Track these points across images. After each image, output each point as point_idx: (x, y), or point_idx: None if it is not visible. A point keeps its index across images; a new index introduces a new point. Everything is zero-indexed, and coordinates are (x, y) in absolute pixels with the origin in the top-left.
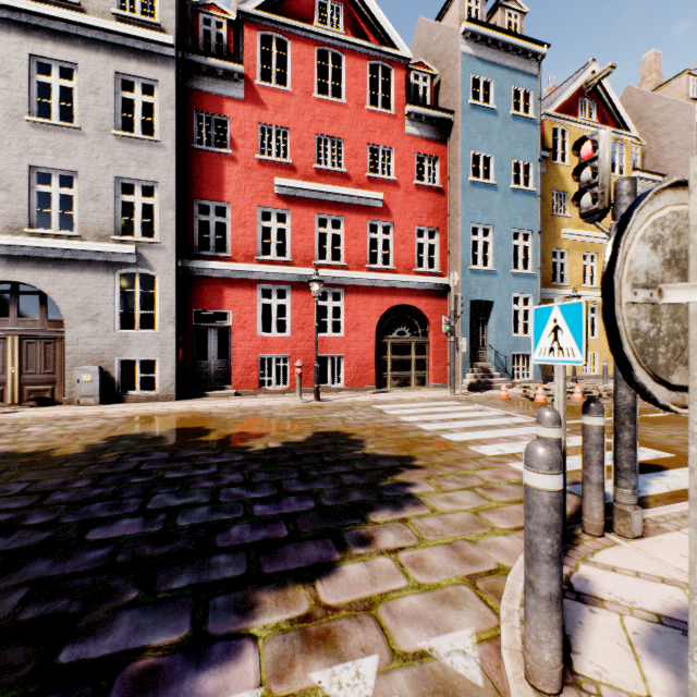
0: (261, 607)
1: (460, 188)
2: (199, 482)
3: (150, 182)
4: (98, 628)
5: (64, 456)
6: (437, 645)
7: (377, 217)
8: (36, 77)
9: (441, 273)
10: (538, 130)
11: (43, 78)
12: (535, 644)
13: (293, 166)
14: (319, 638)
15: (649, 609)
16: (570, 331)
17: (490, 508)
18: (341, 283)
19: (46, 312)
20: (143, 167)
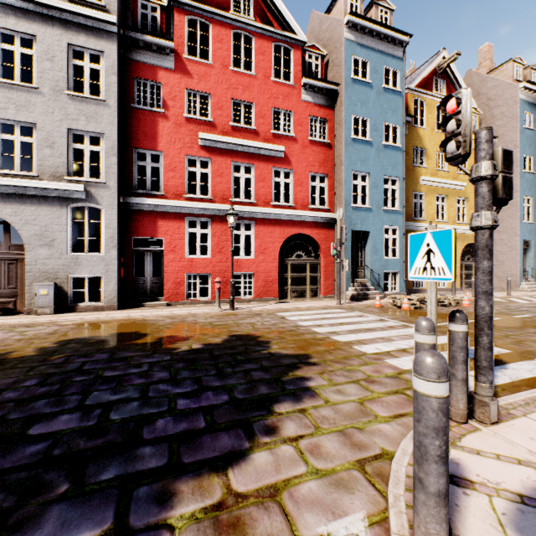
0: (179, 496)
1: (344, 144)
2: (132, 380)
3: (97, 133)
4: (27, 524)
5: (19, 358)
6: (334, 529)
7: (280, 165)
8: (0, 45)
9: (329, 210)
10: (403, 100)
11: (6, 46)
12: (424, 535)
13: (213, 123)
14: (230, 527)
15: (512, 489)
16: (441, 254)
17: (373, 398)
18: (251, 217)
19: (9, 238)
20: (91, 121)
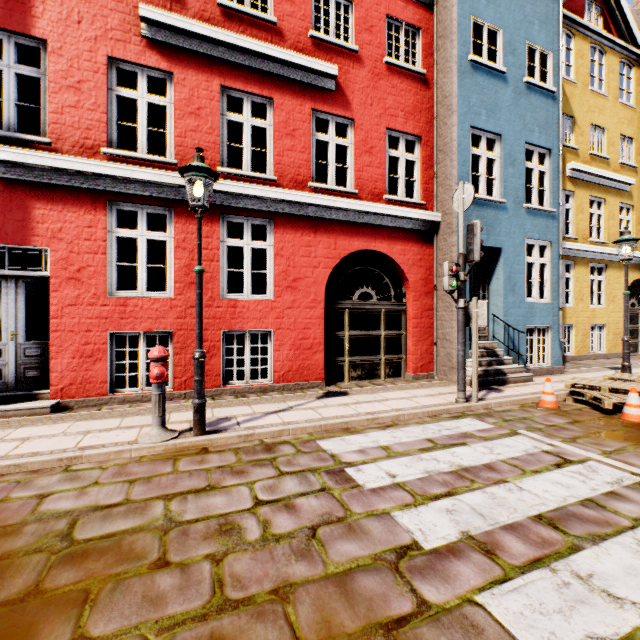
0: None
1: (456, 71)
2: None
3: None
4: None
5: None
6: None
7: (327, 106)
8: None
9: (424, 206)
10: (559, 3)
11: None
12: None
13: None
14: None
15: None
16: None
17: None
18: (267, 209)
19: None
20: None
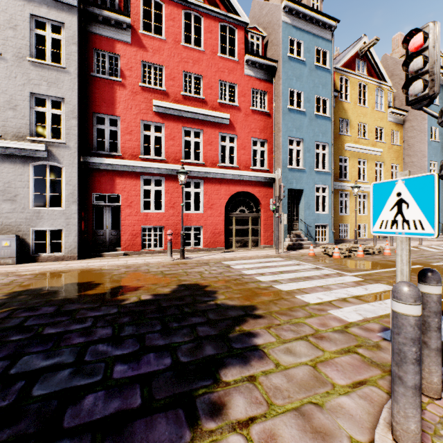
0: None
1: (281, 113)
2: (71, 339)
3: (58, 98)
4: None
5: None
6: None
7: (225, 131)
8: None
9: (269, 170)
10: (332, 76)
11: None
12: None
13: (166, 92)
14: None
15: None
16: (417, 204)
17: (325, 359)
18: (200, 176)
19: None
20: (52, 86)
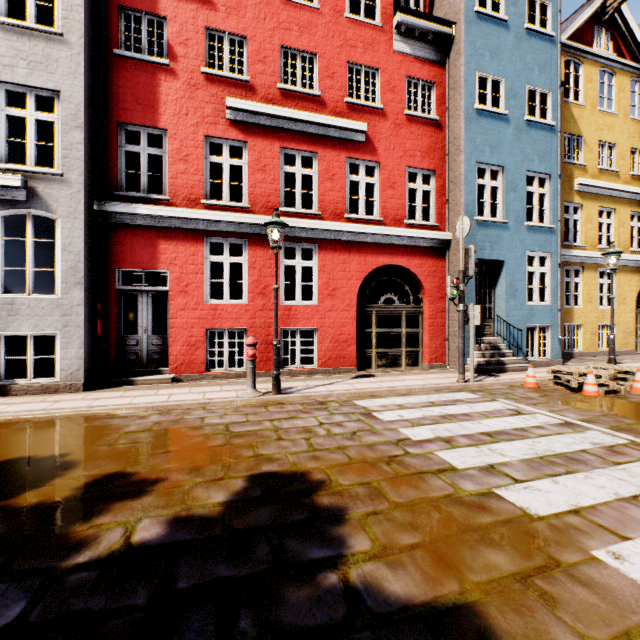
0: None
1: (463, 118)
2: None
3: (49, 91)
4: None
5: None
6: None
7: (359, 154)
8: None
9: (438, 227)
10: (558, 49)
11: None
12: None
13: (251, 85)
14: None
15: None
16: None
17: None
18: (313, 237)
19: None
20: (36, 68)
